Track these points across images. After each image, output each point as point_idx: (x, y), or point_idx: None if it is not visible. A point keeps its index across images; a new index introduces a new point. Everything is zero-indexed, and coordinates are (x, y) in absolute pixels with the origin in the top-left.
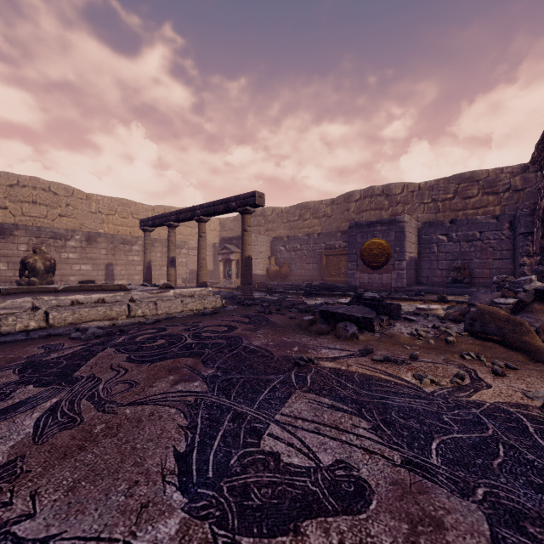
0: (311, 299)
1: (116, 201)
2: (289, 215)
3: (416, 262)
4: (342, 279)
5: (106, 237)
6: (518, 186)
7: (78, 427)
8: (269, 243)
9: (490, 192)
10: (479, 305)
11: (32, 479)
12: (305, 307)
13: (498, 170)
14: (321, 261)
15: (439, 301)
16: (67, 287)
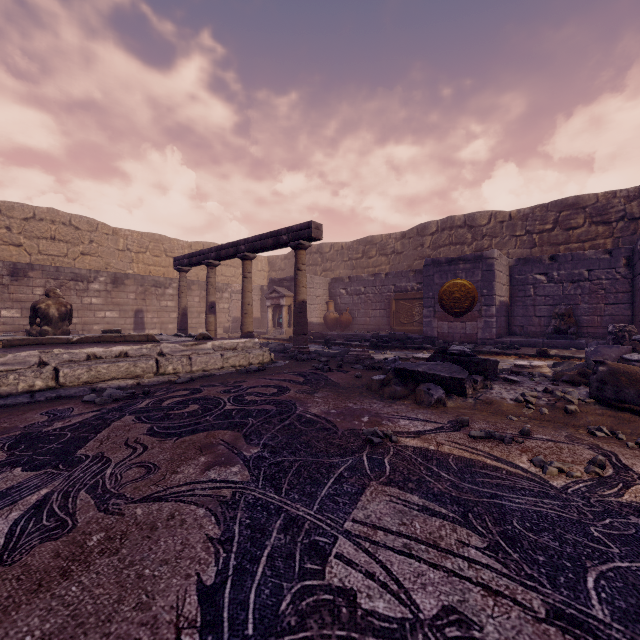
0: (378, 353)
1: (148, 236)
2: (351, 252)
3: (507, 307)
4: (415, 328)
5: (135, 279)
6: (636, 214)
7: (67, 536)
8: (326, 285)
9: (599, 221)
10: (611, 363)
11: None
12: (372, 362)
13: (610, 194)
14: (390, 306)
15: (538, 356)
16: (83, 338)
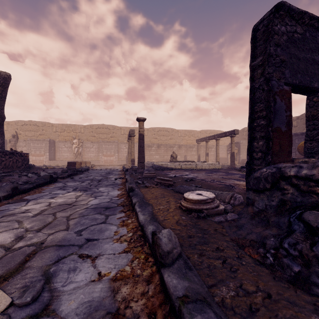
0: None
1: (187, 131)
2: None
3: None
4: None
5: (184, 146)
6: None
7: (195, 172)
8: None
9: None
10: None
11: (193, 172)
12: None
13: None
14: None
15: None
16: (183, 161)
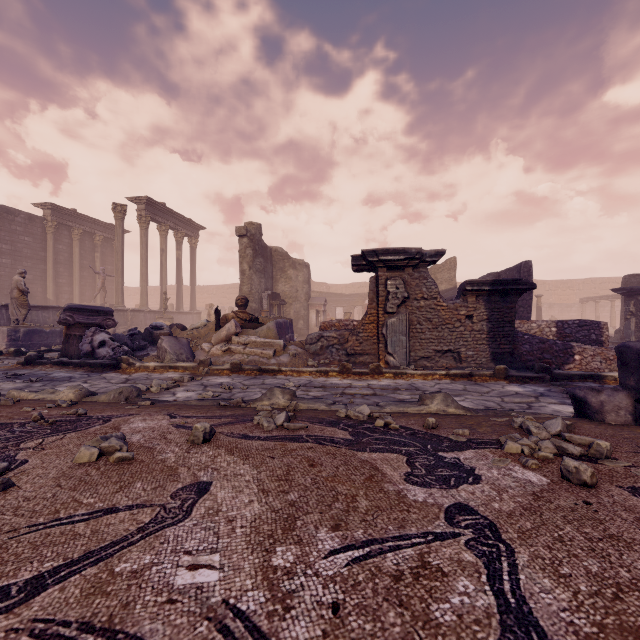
0: None
1: (559, 282)
2: None
3: None
4: None
5: (558, 305)
6: None
7: None
8: None
9: None
10: None
11: None
12: None
13: None
14: None
15: None
16: None
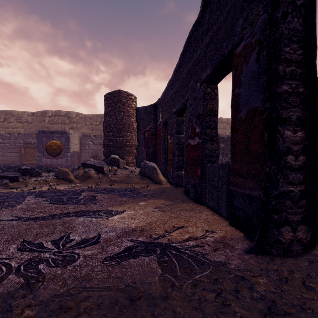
0: None
1: None
2: None
3: (78, 153)
4: (36, 162)
5: None
6: None
7: None
8: None
9: None
10: (59, 168)
11: None
12: None
13: None
14: (21, 151)
15: None
16: None
